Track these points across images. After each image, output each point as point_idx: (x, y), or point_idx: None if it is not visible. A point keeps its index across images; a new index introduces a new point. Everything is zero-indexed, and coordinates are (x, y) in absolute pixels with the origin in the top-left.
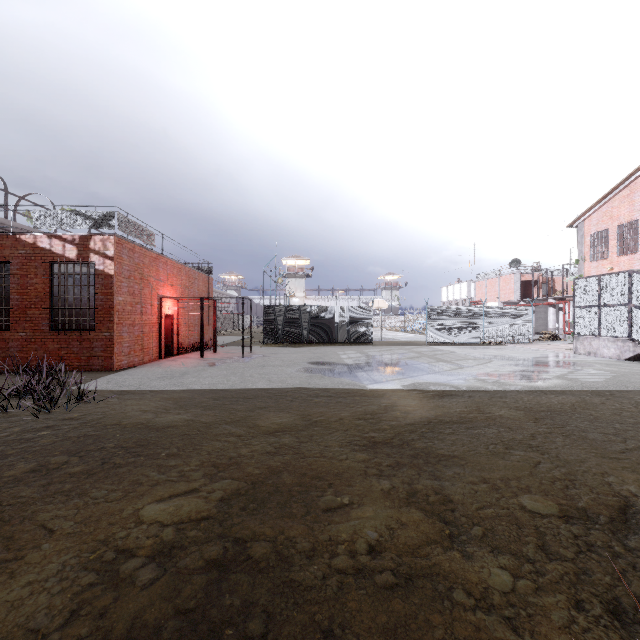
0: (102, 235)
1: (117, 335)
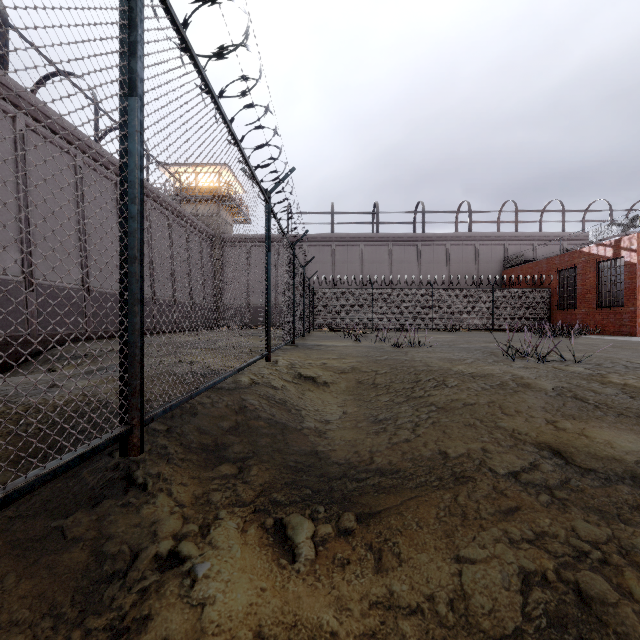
0: (629, 235)
1: None
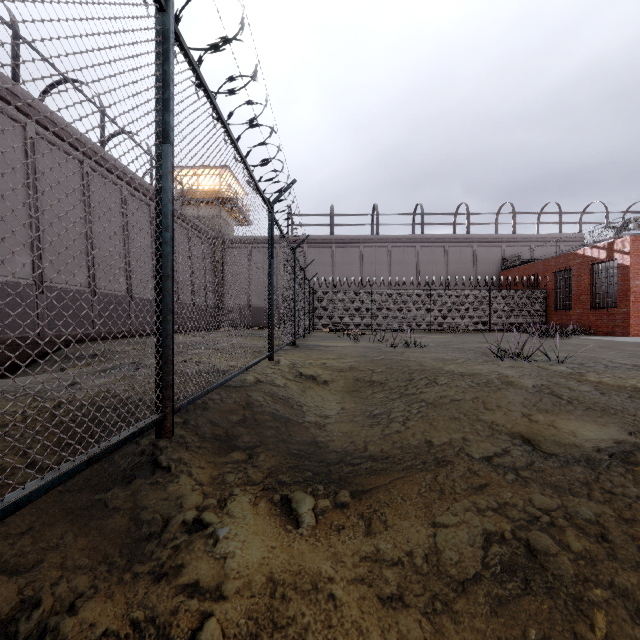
0: (622, 238)
1: (633, 310)
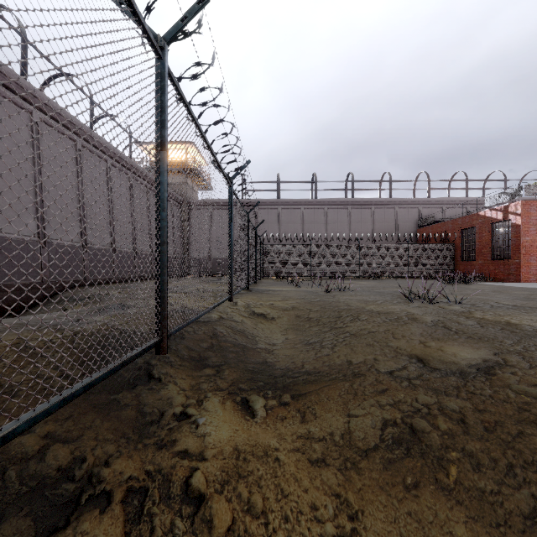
0: (515, 202)
1: (524, 261)
